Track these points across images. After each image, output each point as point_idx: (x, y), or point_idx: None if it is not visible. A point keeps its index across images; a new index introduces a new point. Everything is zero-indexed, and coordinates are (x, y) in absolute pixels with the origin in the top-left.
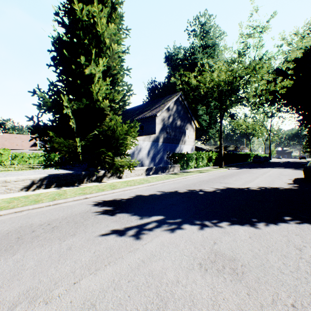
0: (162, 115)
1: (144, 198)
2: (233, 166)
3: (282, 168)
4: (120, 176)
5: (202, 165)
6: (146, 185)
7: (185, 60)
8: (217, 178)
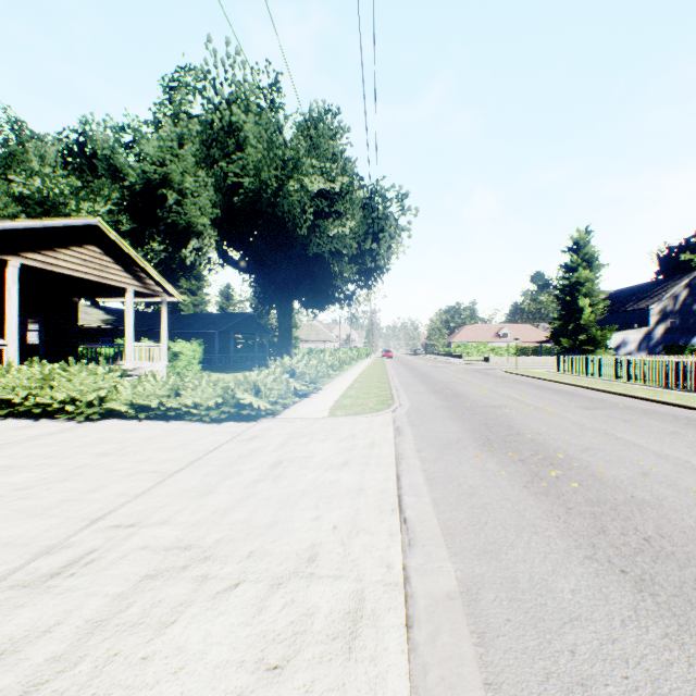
0: (660, 305)
1: None
2: None
3: None
4: None
5: None
6: None
7: None
8: None
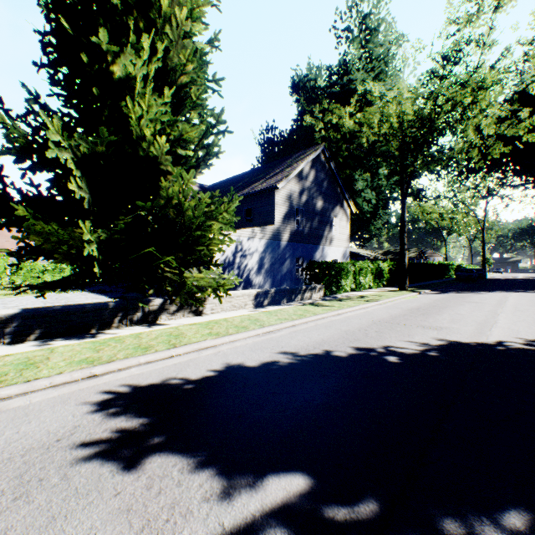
0: (288, 188)
1: (245, 380)
2: (426, 288)
3: (526, 292)
4: (199, 310)
5: (367, 285)
6: (254, 334)
7: (330, 87)
8: (408, 314)
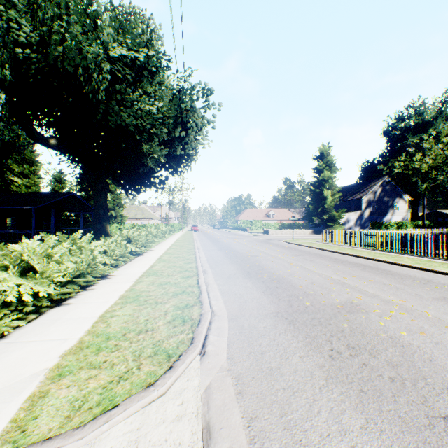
0: (367, 197)
1: None
2: None
3: None
4: None
5: None
6: None
7: (400, 138)
8: None
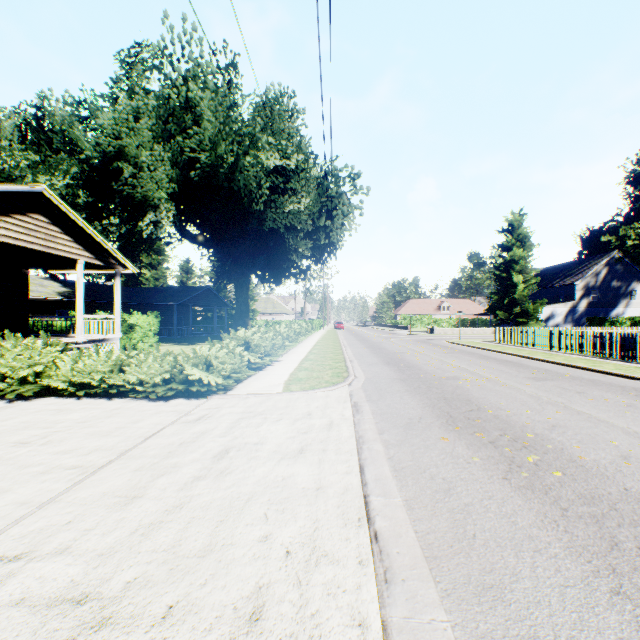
0: (584, 282)
1: None
2: None
3: None
4: None
5: None
6: None
7: None
8: None
